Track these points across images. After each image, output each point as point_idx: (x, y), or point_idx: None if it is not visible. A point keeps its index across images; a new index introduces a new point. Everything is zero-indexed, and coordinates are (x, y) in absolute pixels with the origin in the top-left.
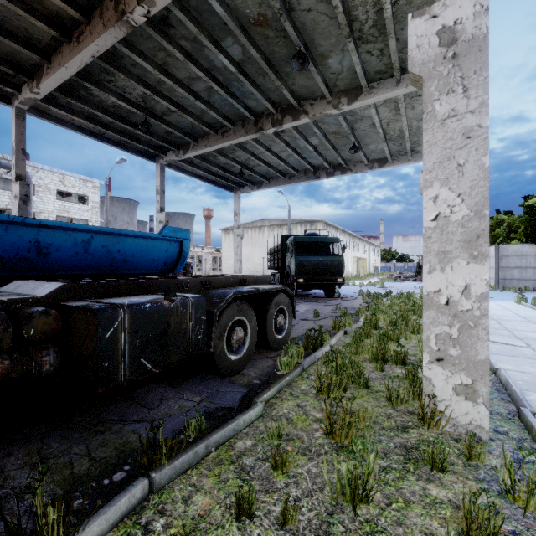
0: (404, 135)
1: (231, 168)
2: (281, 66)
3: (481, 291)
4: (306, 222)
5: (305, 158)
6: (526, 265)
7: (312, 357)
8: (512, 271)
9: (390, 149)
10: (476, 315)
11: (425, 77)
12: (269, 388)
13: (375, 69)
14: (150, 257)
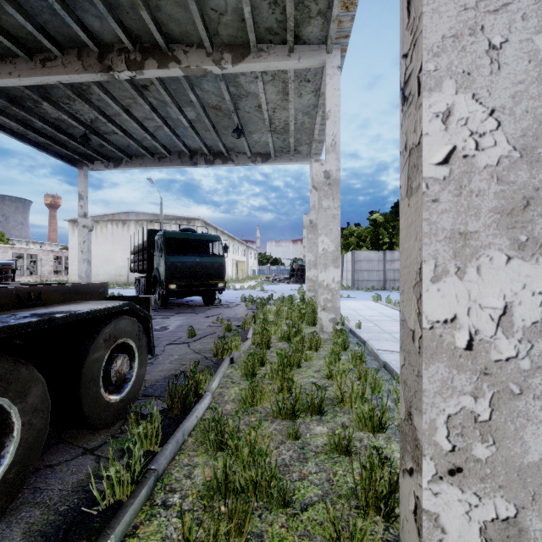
0: (288, 128)
1: (69, 129)
2: None
3: (534, 319)
4: (183, 219)
5: (179, 136)
6: (372, 269)
7: (179, 436)
8: (363, 274)
9: (274, 143)
10: (525, 369)
11: None
12: None
13: (266, 25)
14: None
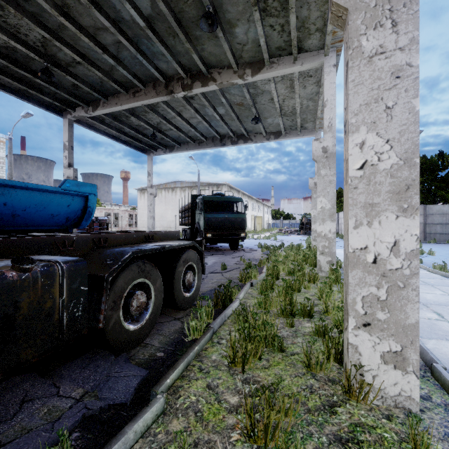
0: (295, 112)
1: (144, 130)
2: (191, 28)
3: (412, 248)
4: (213, 185)
5: (213, 126)
6: None
7: (223, 316)
8: None
9: (284, 124)
10: (406, 274)
11: (350, 8)
12: (173, 367)
13: (276, 45)
14: (47, 212)
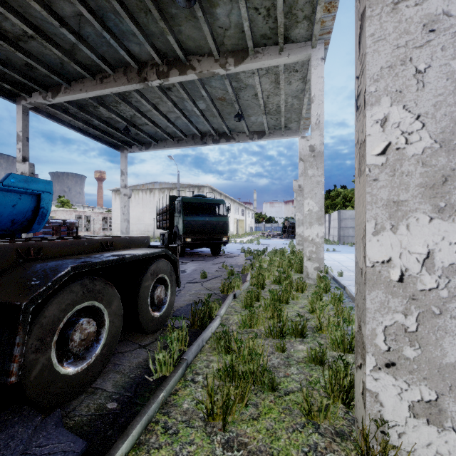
0: (280, 110)
1: (116, 124)
2: (166, 4)
3: (451, 261)
4: (194, 187)
5: (193, 123)
6: None
7: (200, 341)
8: (349, 230)
9: (268, 123)
10: (443, 296)
11: None
12: (125, 433)
13: (261, 32)
14: None
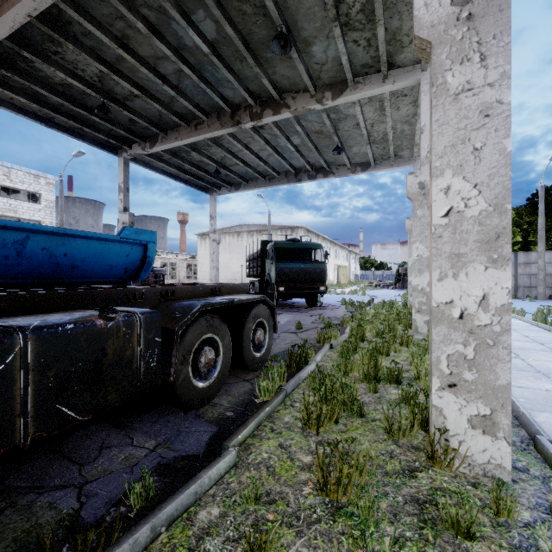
0: (387, 138)
1: (206, 167)
2: (261, 51)
3: (502, 302)
4: (287, 228)
5: (286, 159)
6: None
7: (296, 378)
8: None
9: (373, 153)
10: (496, 331)
11: (434, 42)
12: (244, 424)
13: (361, 62)
14: (106, 263)
